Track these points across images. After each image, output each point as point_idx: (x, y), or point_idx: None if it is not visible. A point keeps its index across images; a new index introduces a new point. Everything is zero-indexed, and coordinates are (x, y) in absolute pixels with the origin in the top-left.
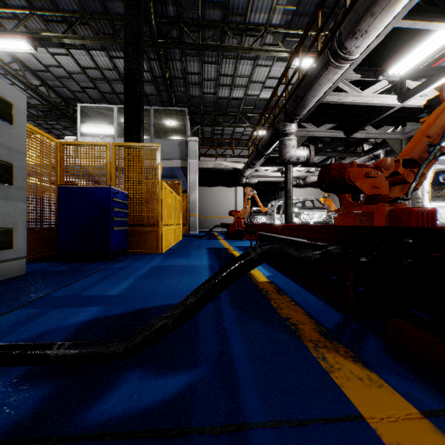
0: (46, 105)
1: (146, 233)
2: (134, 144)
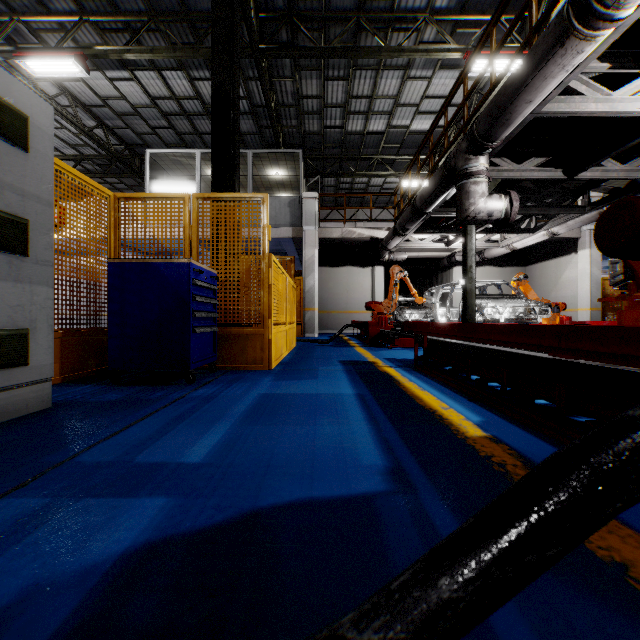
0: (104, 155)
1: (245, 338)
2: (227, 196)
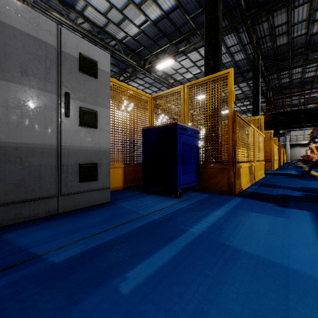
0: None
1: None
2: None
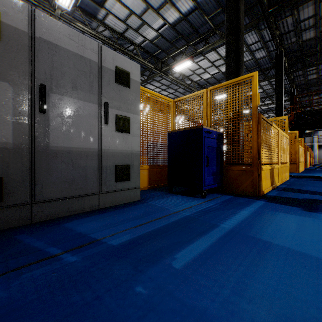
0: None
1: None
2: None
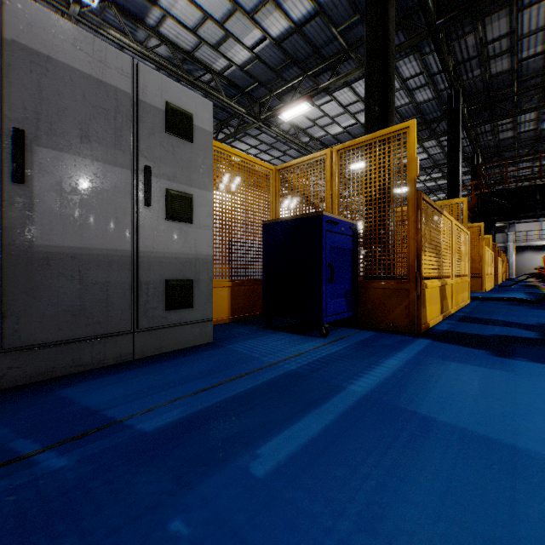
0: None
1: None
2: None
